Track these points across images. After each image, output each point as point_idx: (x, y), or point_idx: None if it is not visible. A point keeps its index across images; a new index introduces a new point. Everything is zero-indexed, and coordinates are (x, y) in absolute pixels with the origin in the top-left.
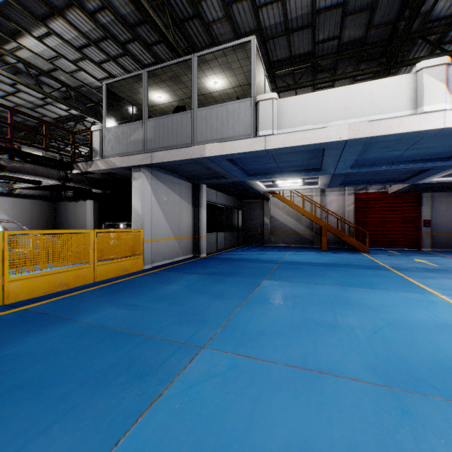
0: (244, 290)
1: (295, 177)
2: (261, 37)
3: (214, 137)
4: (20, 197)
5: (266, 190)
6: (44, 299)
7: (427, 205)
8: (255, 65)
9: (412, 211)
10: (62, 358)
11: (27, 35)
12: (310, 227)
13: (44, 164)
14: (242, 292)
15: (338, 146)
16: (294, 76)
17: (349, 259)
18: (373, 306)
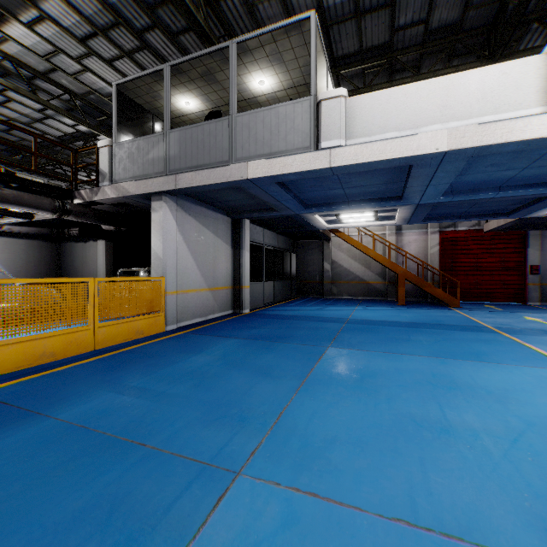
0: (302, 364)
1: (367, 209)
2: (322, 23)
3: (259, 152)
4: (12, 236)
5: (327, 227)
6: (14, 377)
7: (535, 246)
8: (316, 51)
9: (514, 254)
10: None
11: (13, 21)
12: (382, 274)
13: (37, 191)
14: (299, 366)
15: (432, 162)
16: (364, 78)
17: (437, 317)
18: (494, 392)
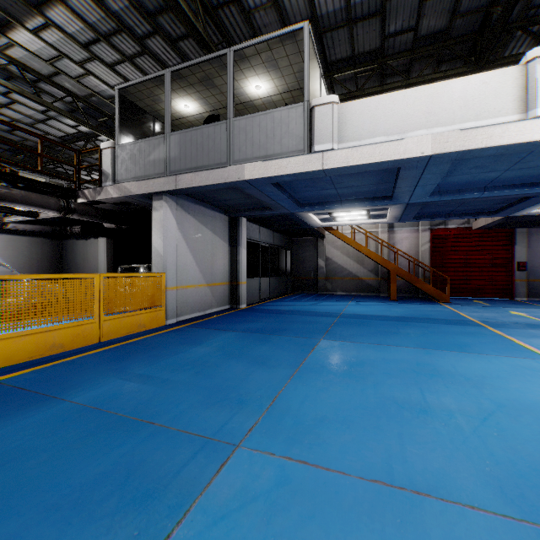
0: (296, 354)
1: (359, 208)
2: (316, 30)
3: (256, 154)
4: (16, 234)
5: (321, 225)
6: (28, 366)
7: (522, 243)
8: (309, 60)
9: (502, 251)
10: (28, 464)
11: (19, 28)
12: (375, 271)
13: (42, 191)
14: (293, 356)
15: (418, 164)
16: (356, 81)
17: (426, 311)
18: (472, 378)
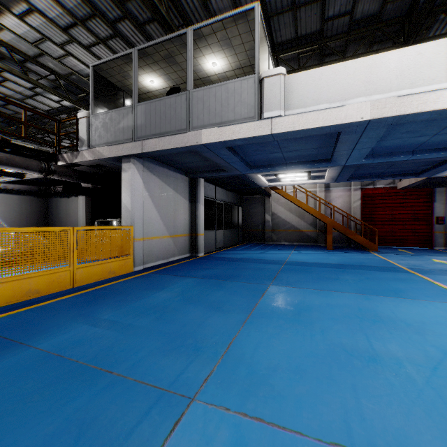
0: (248, 299)
1: (301, 170)
2: (265, 14)
3: (212, 121)
4: (8, 192)
5: (268, 185)
6: (4, 311)
7: (440, 200)
8: (259, 36)
9: (423, 207)
10: None
11: (7, 13)
12: (313, 224)
13: (27, 155)
14: (245, 301)
15: (357, 129)
16: (299, 61)
17: (359, 259)
18: (412, 324)
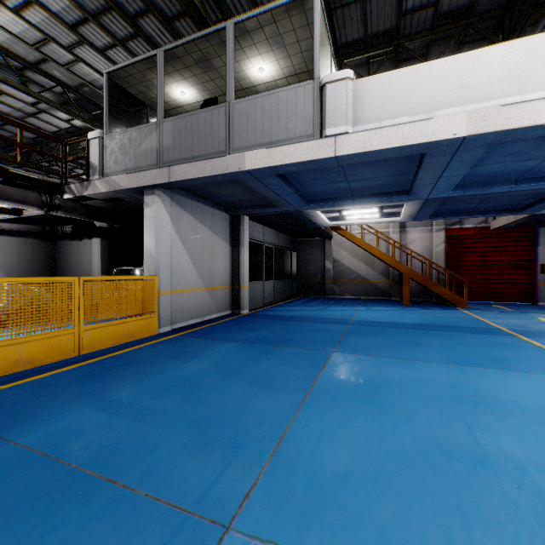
0: (305, 372)
1: (372, 204)
2: (325, 7)
3: (258, 141)
4: (4, 234)
5: (329, 224)
6: None
7: (544, 244)
8: (319, 31)
9: (523, 252)
10: None
11: None
12: (386, 273)
13: (25, 186)
14: (302, 375)
15: (448, 149)
16: (368, 68)
17: (445, 318)
18: (527, 408)
